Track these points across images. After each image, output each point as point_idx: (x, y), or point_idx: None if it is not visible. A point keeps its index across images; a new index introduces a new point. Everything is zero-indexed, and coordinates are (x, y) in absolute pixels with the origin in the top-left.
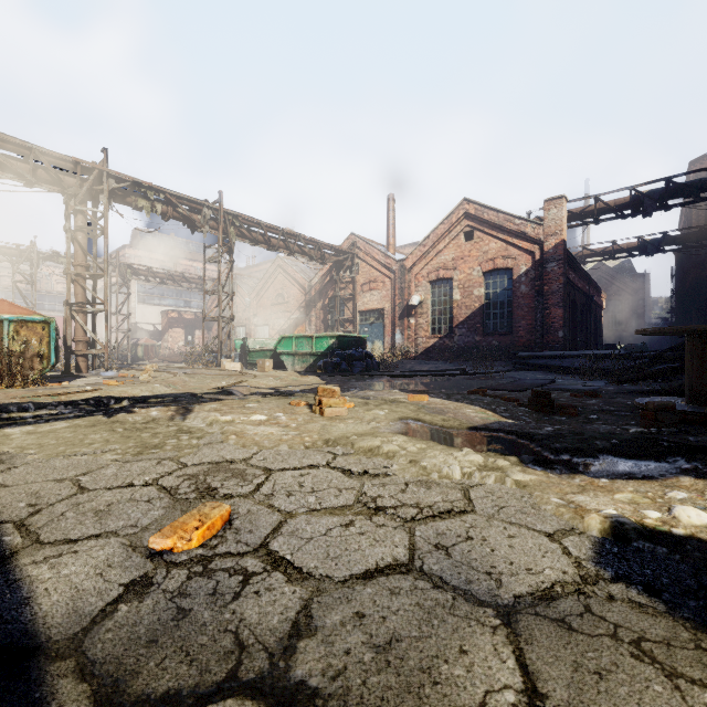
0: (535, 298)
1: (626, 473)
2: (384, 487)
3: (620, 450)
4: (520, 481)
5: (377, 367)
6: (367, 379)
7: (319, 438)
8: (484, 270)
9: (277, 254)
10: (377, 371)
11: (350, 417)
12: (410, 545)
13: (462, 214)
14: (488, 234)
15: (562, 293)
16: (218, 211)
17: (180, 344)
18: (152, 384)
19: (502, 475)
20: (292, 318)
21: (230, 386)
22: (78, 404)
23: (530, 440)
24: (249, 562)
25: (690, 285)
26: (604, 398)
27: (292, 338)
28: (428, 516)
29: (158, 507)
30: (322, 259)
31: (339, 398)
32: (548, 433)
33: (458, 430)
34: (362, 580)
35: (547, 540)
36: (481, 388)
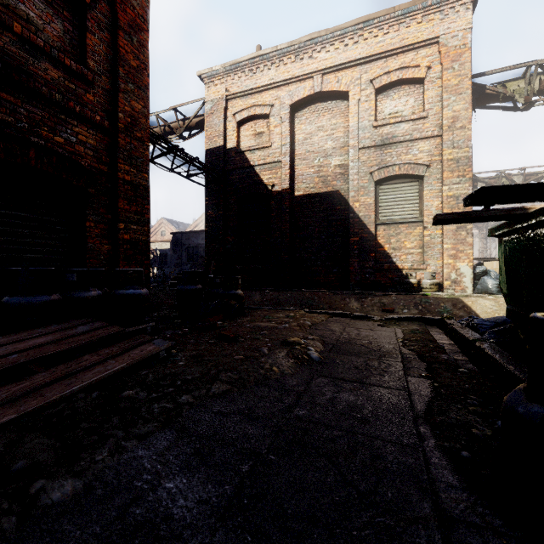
0: None
1: None
2: None
3: None
4: None
5: None
6: None
7: None
8: None
9: None
10: None
11: None
12: None
13: None
14: None
15: None
16: None
17: None
18: None
19: None
20: None
21: None
22: None
23: None
24: None
25: None
26: None
27: None
28: None
29: None
30: None
31: None
32: None
33: None
34: None
35: None
36: None
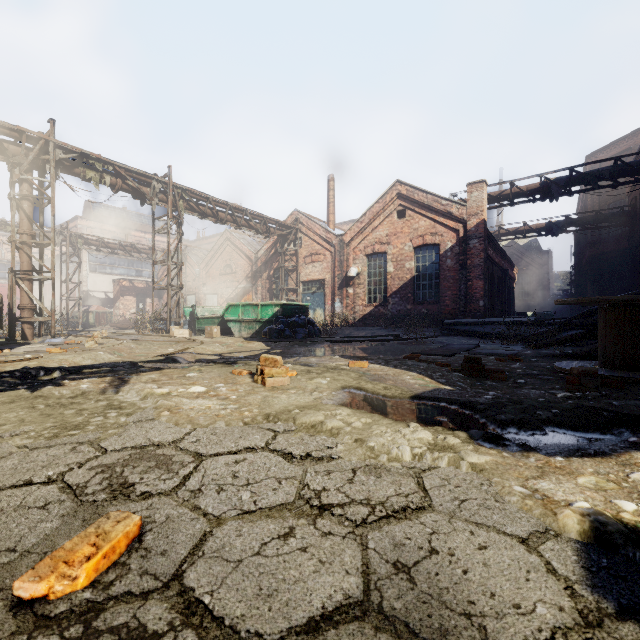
0: (459, 271)
1: (577, 448)
2: (329, 476)
3: (563, 420)
4: (476, 463)
5: (318, 333)
6: (309, 345)
7: (260, 412)
8: (414, 245)
9: (226, 228)
10: (318, 337)
11: (293, 386)
12: (363, 566)
13: (395, 195)
14: (418, 213)
15: (483, 267)
16: (167, 185)
17: (132, 311)
18: (96, 352)
19: (455, 456)
20: (239, 287)
21: (175, 353)
22: (1, 377)
23: (474, 410)
24: (151, 613)
25: (587, 261)
26: (525, 362)
27: (238, 306)
28: (381, 517)
29: (54, 516)
30: (267, 232)
31: (281, 367)
32: (488, 402)
33: (401, 399)
34: (304, 636)
35: (524, 550)
36: (414, 353)
